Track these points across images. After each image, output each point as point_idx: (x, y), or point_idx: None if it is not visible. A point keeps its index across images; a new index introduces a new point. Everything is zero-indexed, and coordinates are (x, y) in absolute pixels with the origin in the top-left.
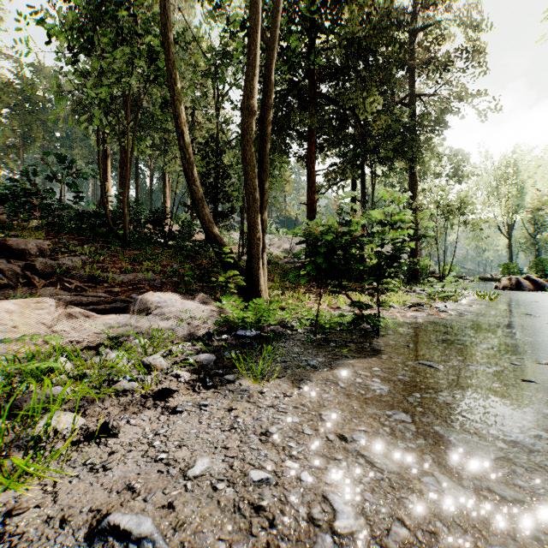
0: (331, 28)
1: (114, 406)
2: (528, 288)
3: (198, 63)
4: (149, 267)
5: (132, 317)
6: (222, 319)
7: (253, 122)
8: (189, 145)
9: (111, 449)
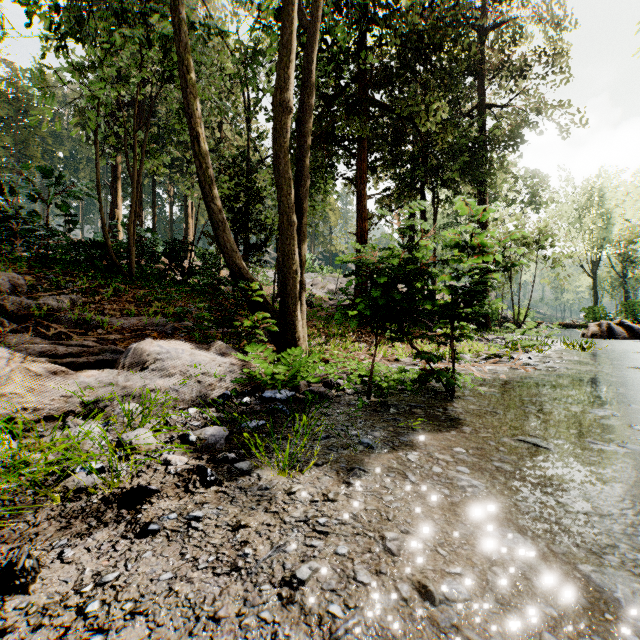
0: (386, 17)
1: (51, 519)
2: (622, 336)
3: (225, 66)
4: (158, 309)
5: (121, 373)
6: (245, 376)
7: (288, 122)
8: (206, 152)
9: (4, 624)
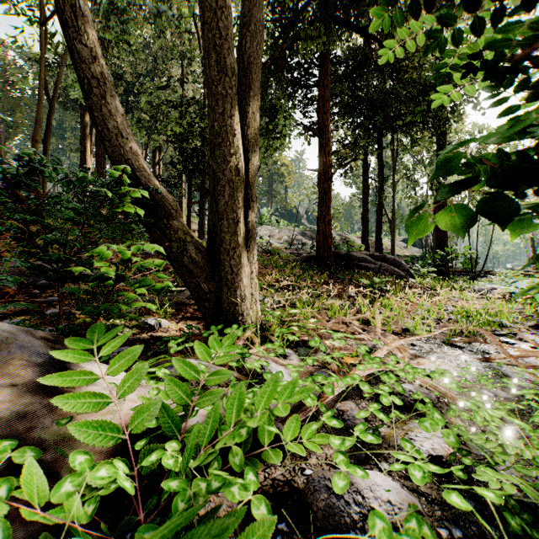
0: None
1: None
2: None
3: (182, 13)
4: None
5: None
6: None
7: None
8: None
9: None
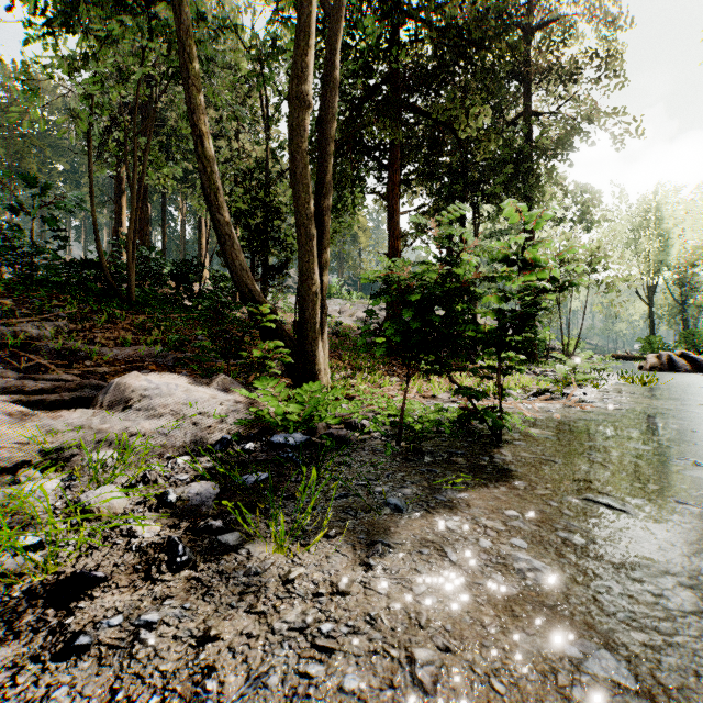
0: (421, 8)
1: None
2: (685, 369)
3: (241, 66)
4: (159, 338)
5: (98, 413)
6: (251, 416)
7: (307, 119)
8: (211, 154)
9: None
